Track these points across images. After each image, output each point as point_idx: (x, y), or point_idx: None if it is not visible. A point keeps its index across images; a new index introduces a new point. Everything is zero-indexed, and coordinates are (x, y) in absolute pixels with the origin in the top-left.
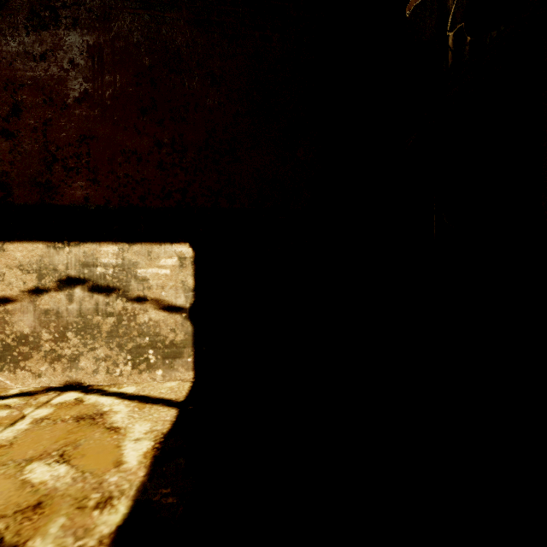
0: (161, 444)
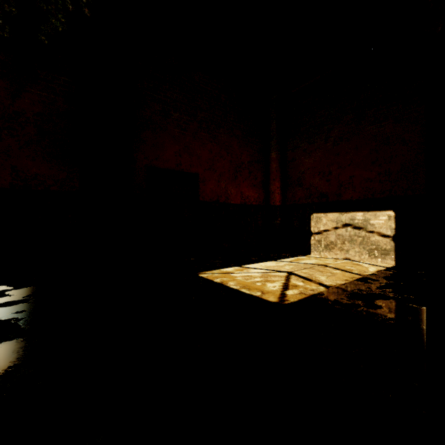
0: (379, 270)
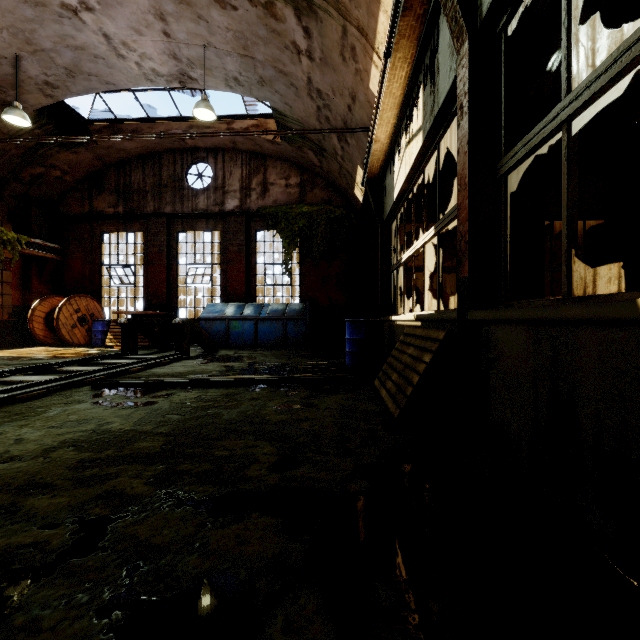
0: None
